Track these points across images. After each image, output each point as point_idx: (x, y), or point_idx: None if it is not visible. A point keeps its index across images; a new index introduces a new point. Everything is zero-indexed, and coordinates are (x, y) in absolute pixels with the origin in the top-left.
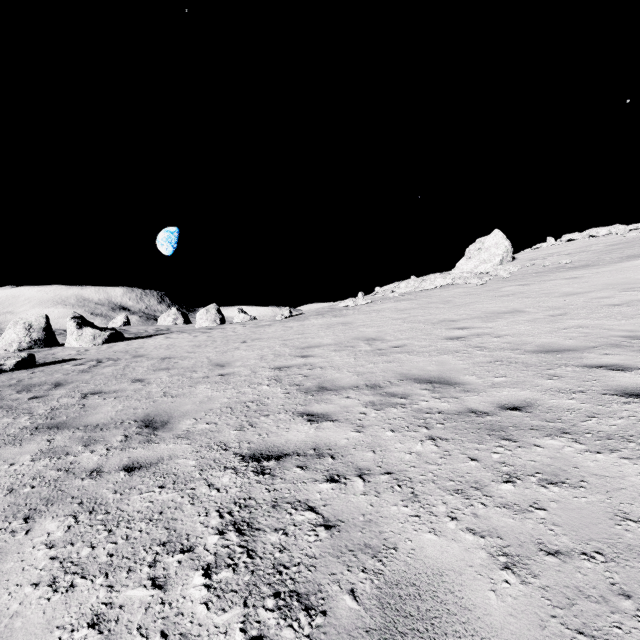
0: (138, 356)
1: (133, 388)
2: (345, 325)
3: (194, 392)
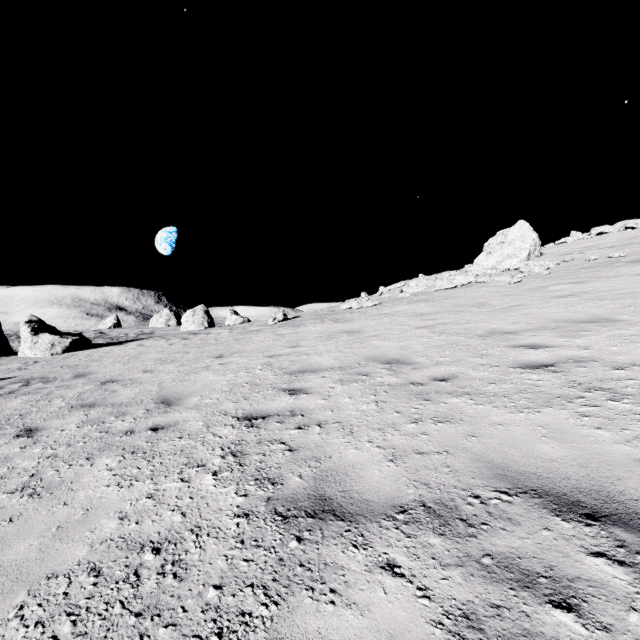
0: (81, 375)
1: None
2: (351, 335)
3: (79, 481)
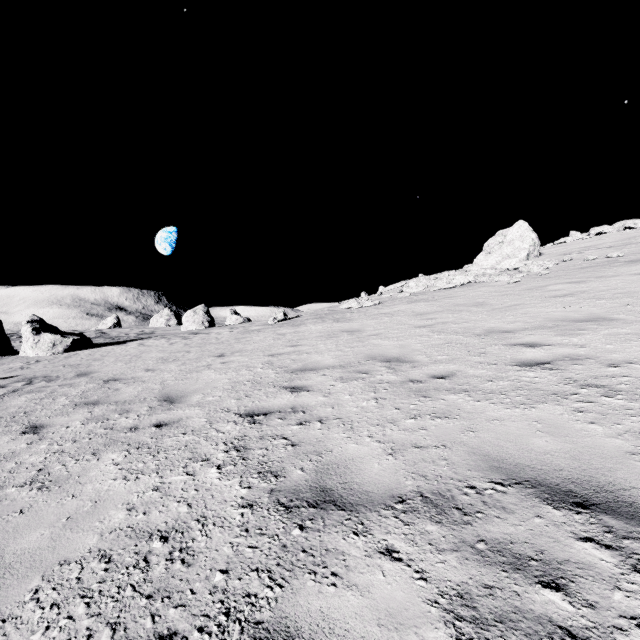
0: (83, 374)
1: (6, 451)
2: (351, 334)
3: (86, 475)
